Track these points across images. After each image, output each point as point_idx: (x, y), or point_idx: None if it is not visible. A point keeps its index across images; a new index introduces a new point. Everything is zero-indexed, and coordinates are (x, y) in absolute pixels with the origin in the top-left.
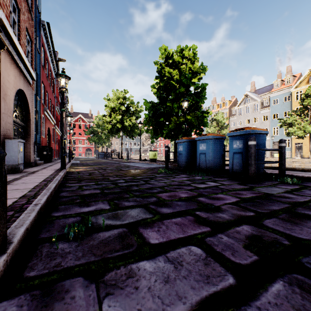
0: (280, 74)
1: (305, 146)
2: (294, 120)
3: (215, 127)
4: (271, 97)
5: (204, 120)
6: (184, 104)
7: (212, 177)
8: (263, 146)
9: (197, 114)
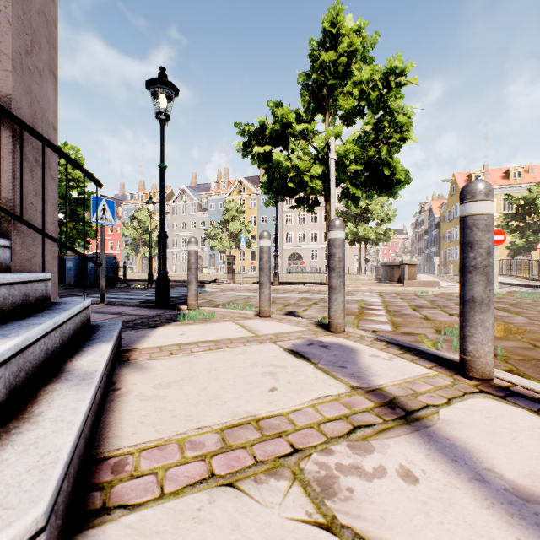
0: (221, 173)
1: (236, 261)
2: (217, 233)
3: (137, 228)
4: (208, 200)
5: (92, 231)
6: (60, 216)
7: (73, 287)
8: (111, 266)
9: (78, 226)
